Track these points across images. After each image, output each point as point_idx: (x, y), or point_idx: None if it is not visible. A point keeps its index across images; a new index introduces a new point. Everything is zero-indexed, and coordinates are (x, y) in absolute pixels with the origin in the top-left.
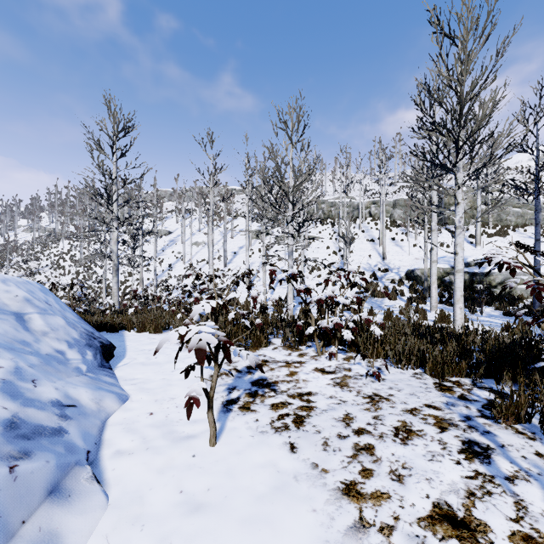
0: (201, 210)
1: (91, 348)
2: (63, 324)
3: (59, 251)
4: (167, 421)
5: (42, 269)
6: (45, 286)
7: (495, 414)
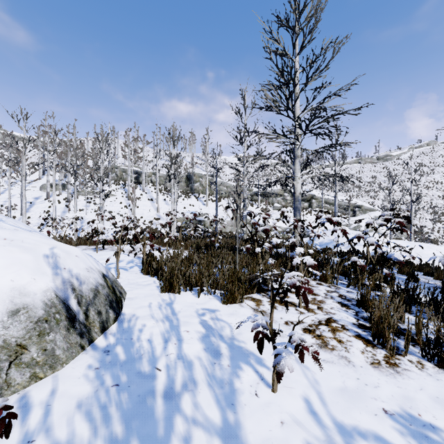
0: None
1: None
2: None
3: None
4: None
5: None
6: None
7: (162, 245)
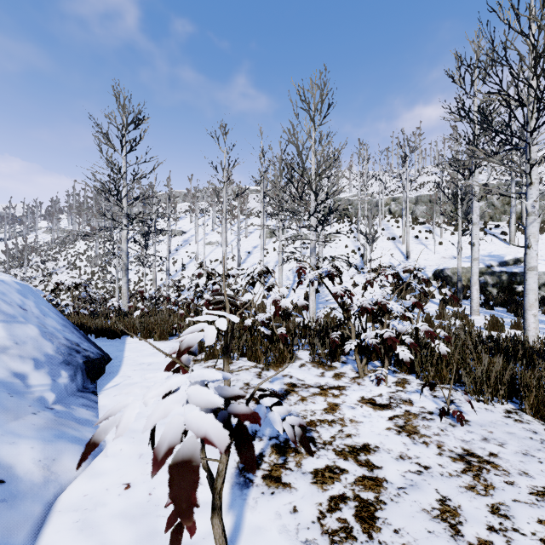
0: (215, 210)
1: (68, 366)
2: (35, 335)
3: (75, 251)
4: (150, 505)
5: (59, 270)
6: (61, 286)
7: None
